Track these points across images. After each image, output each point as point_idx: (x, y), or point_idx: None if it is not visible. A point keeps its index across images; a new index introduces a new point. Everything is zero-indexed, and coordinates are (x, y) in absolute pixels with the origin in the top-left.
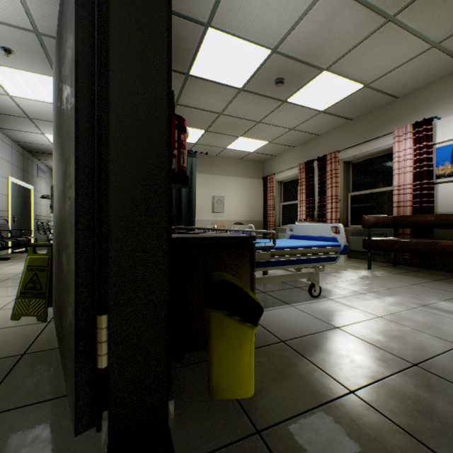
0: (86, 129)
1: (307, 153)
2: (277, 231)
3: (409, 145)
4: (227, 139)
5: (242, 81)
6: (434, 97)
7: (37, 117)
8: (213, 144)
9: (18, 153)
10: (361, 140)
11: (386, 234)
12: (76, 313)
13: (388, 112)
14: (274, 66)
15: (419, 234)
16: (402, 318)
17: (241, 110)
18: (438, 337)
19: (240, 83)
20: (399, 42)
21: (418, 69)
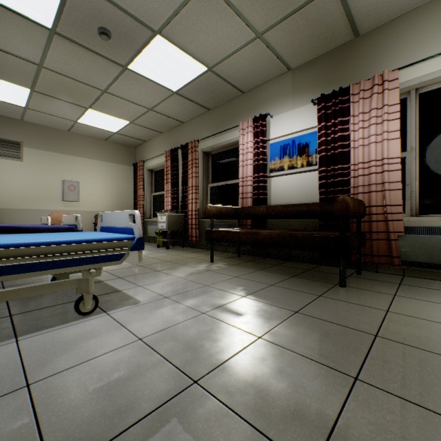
0: None
1: (174, 141)
2: (148, 223)
3: (250, 138)
4: (72, 108)
5: (48, 17)
6: (269, 96)
7: None
8: (55, 112)
9: None
10: (217, 131)
11: (235, 225)
12: None
13: (237, 105)
14: (87, 4)
15: (257, 225)
16: (168, 337)
17: (71, 67)
18: (181, 368)
19: (46, 20)
20: (225, 18)
21: (252, 61)
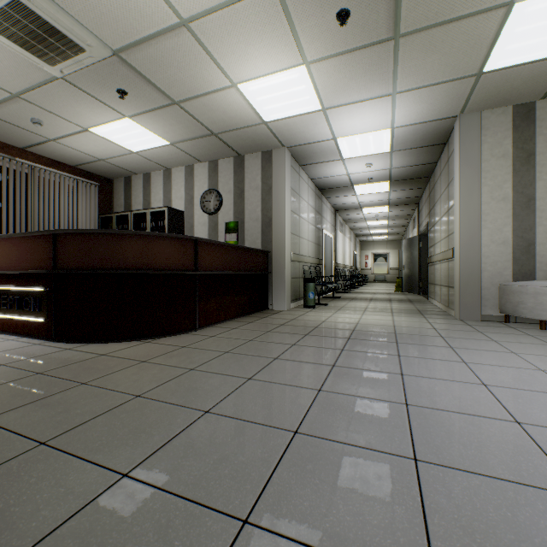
0: (418, 263)
1: None
2: None
3: None
4: None
5: None
6: None
7: (371, 227)
8: None
9: (354, 239)
10: None
11: None
12: (417, 282)
13: None
14: None
15: None
16: None
17: None
18: None
19: None
20: None
21: None
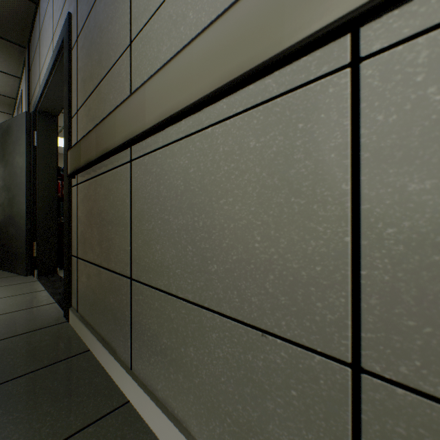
0: (29, 189)
1: None
2: None
3: None
4: None
5: None
6: None
7: None
8: None
9: None
10: None
11: None
12: (26, 241)
13: None
14: None
15: None
16: None
17: None
18: None
19: None
20: None
21: None
